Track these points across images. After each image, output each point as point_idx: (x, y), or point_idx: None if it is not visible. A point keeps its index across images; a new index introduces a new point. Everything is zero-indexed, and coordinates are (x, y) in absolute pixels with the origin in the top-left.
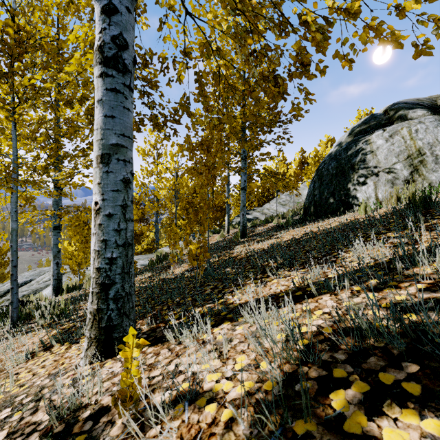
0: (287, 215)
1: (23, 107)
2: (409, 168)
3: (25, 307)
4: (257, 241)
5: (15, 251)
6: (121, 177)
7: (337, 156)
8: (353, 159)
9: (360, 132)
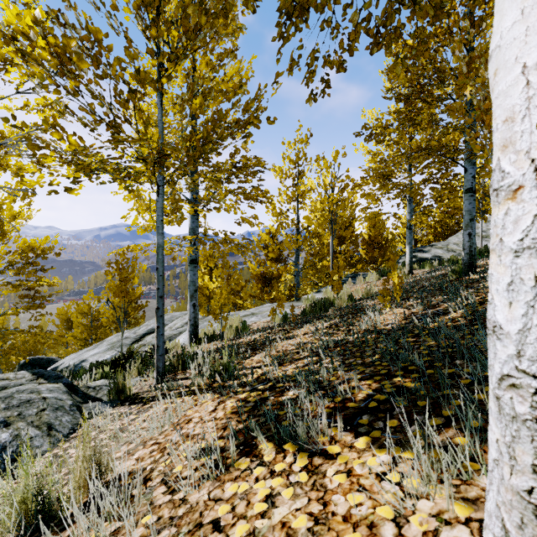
0: None
1: (173, 63)
2: None
3: (168, 355)
4: None
5: (161, 277)
6: None
7: None
8: None
9: None
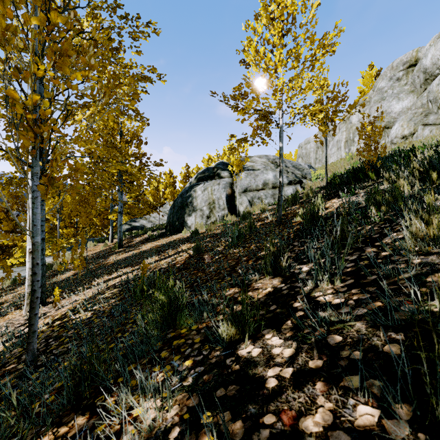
0: (161, 227)
1: None
2: (209, 209)
3: None
4: (126, 251)
5: None
6: (42, 238)
7: (182, 195)
8: (188, 199)
9: (200, 178)
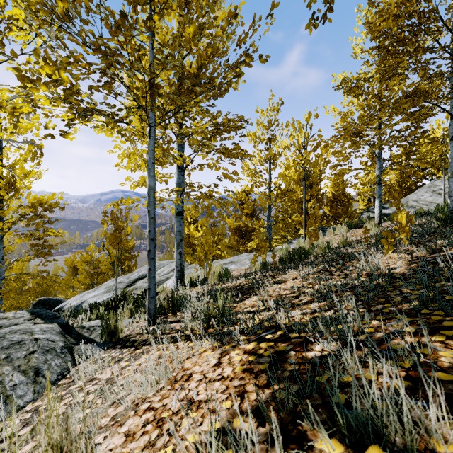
0: None
1: None
2: None
3: (159, 298)
4: None
5: (152, 219)
6: None
7: None
8: None
9: None
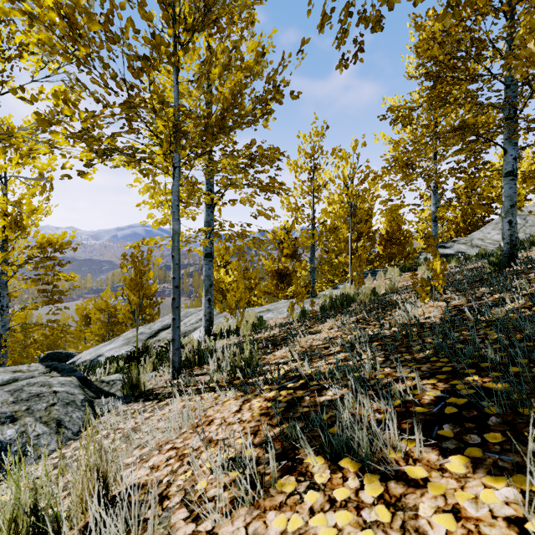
0: None
1: (190, 32)
2: None
3: (184, 350)
4: None
5: (177, 265)
6: None
7: None
8: None
9: None
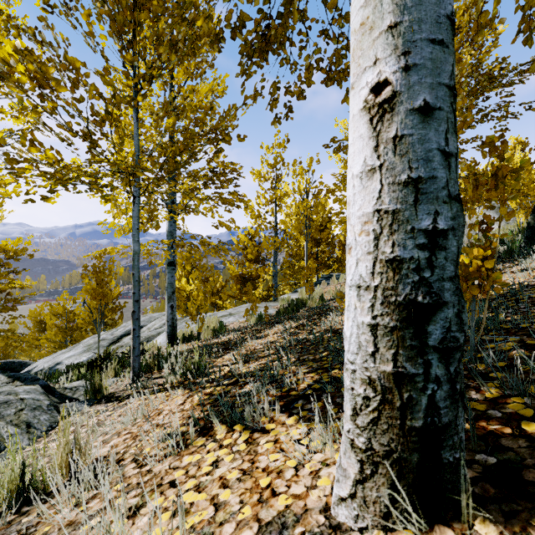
0: None
1: (148, 83)
2: None
3: (145, 356)
4: None
5: (137, 282)
6: (446, 9)
7: None
8: None
9: None
